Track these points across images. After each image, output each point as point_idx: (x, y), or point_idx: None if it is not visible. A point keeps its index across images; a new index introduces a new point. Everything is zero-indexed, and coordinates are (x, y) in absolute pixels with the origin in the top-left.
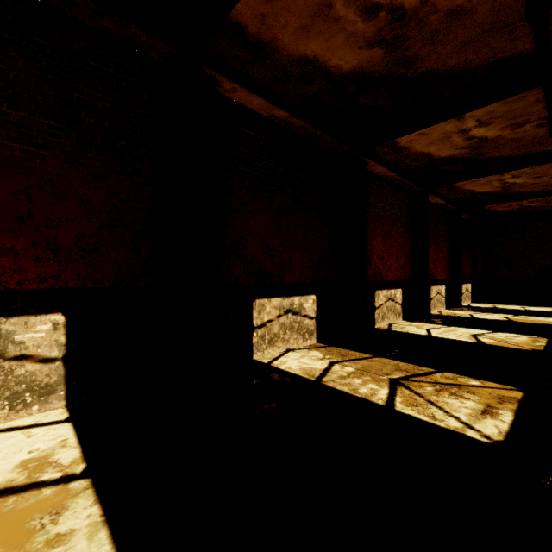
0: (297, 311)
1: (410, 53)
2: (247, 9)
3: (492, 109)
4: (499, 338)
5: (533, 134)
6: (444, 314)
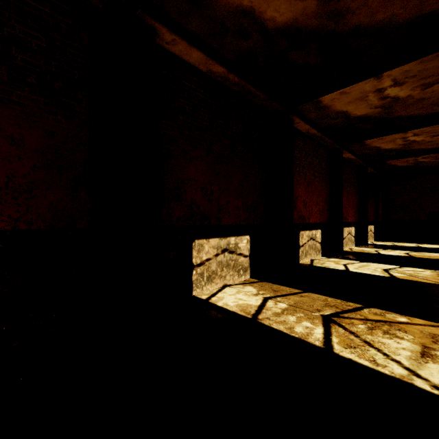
0: (233, 250)
1: (341, 6)
2: None
3: (407, 69)
4: (408, 273)
5: (438, 94)
6: (355, 251)
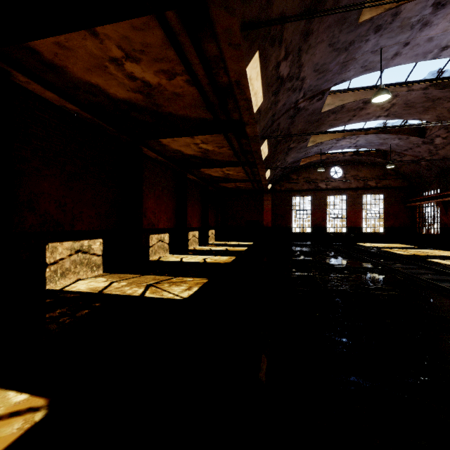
0: (87, 251)
1: (158, 102)
2: (43, 46)
3: (206, 137)
4: (215, 259)
5: (228, 152)
6: (196, 249)
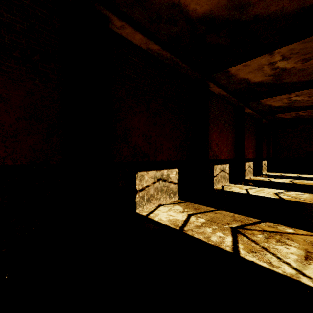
0: (166, 179)
1: (245, 0)
2: None
3: (292, 47)
4: (292, 195)
5: None
6: (253, 179)
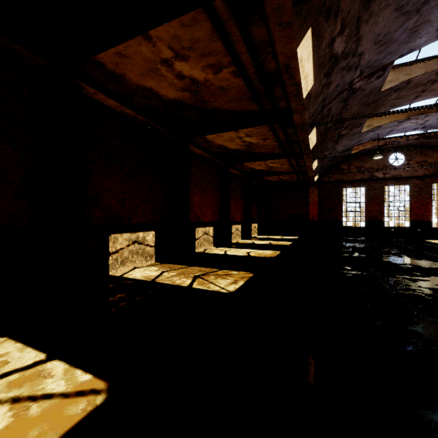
0: (142, 242)
1: (204, 98)
2: (106, 57)
3: (251, 130)
4: (259, 253)
5: (273, 144)
6: (239, 242)
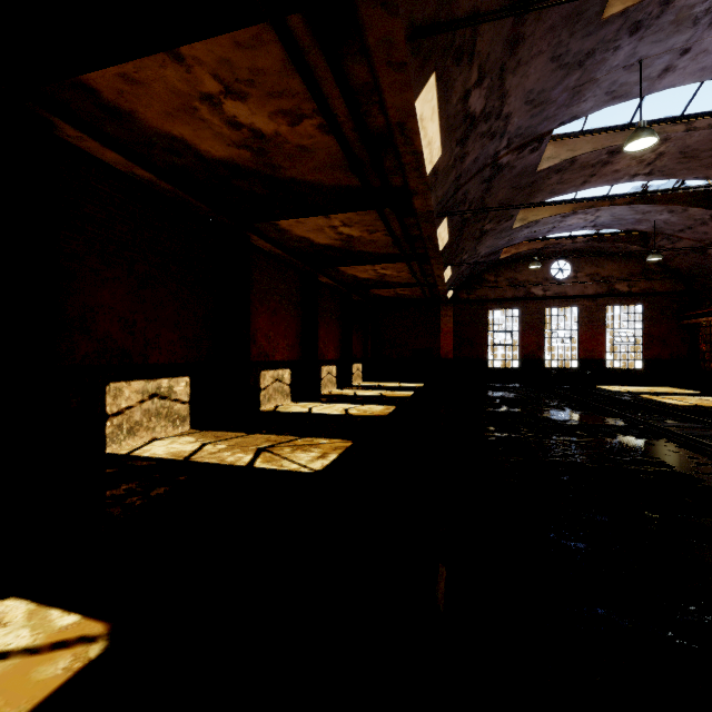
0: (166, 395)
1: (274, 162)
2: (102, 80)
3: (350, 216)
4: (364, 409)
5: (384, 240)
6: (333, 393)
